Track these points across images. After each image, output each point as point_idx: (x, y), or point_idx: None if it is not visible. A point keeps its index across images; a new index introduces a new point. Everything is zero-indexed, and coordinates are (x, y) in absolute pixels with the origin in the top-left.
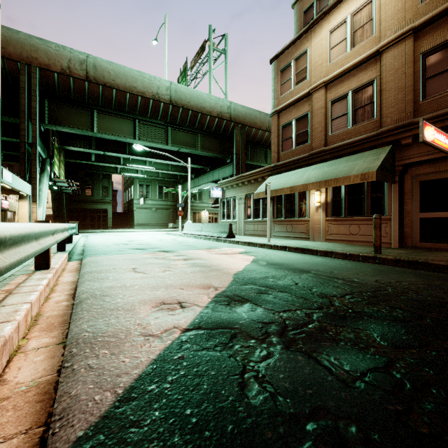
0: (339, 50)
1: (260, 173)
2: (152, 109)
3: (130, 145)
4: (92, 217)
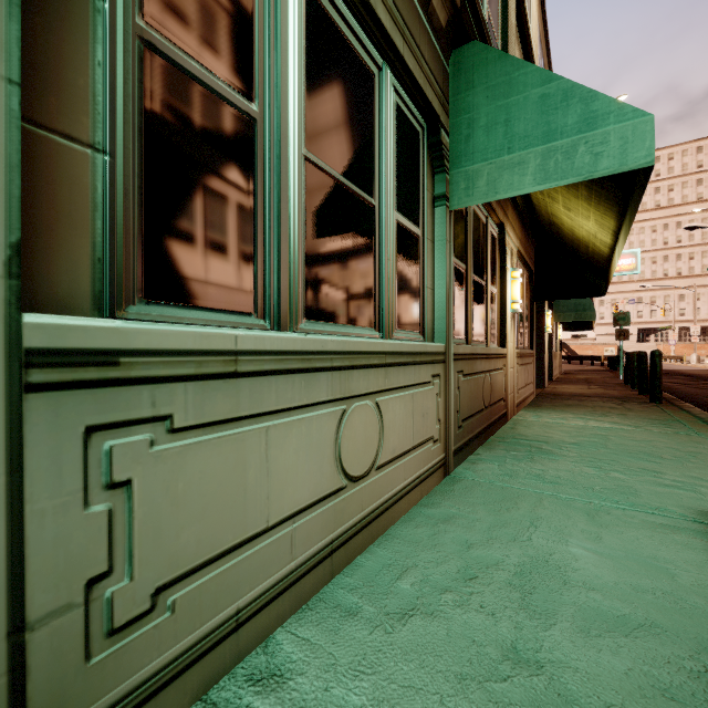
0: None
1: None
2: None
3: None
4: None
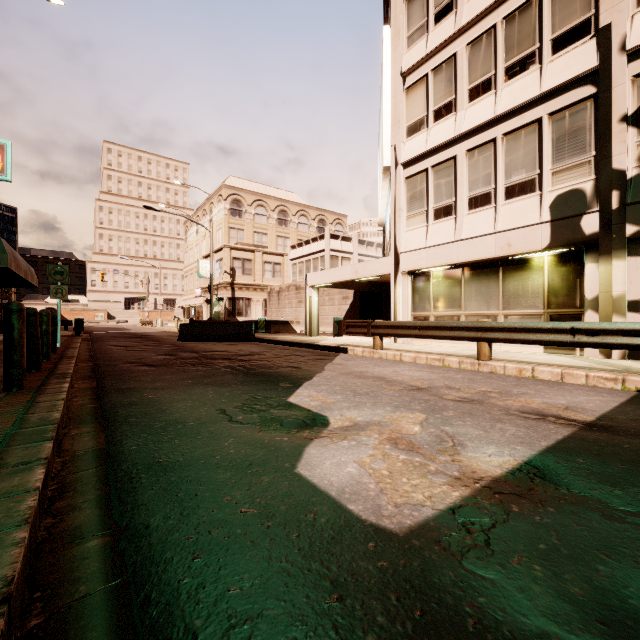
0: None
1: None
2: None
3: None
4: None
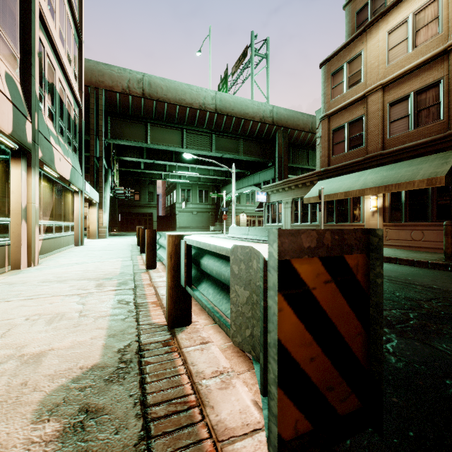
0: (398, 50)
1: (308, 177)
2: (198, 119)
3: (176, 153)
4: (139, 220)
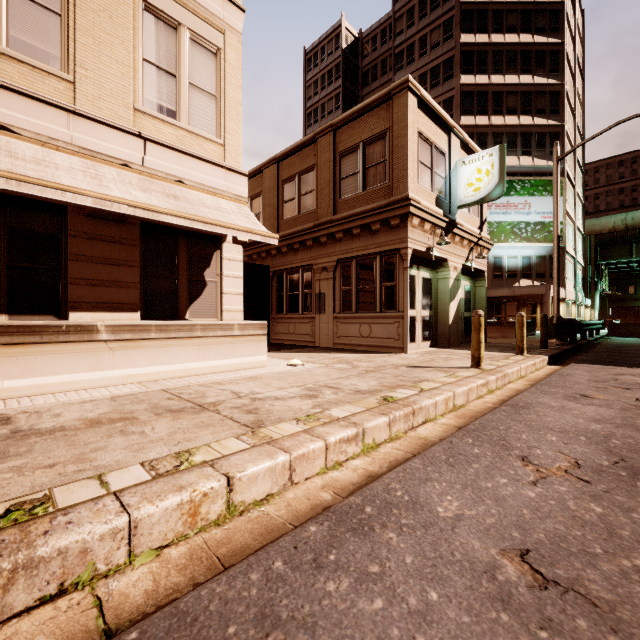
0: None
1: None
2: None
3: None
4: (634, 314)
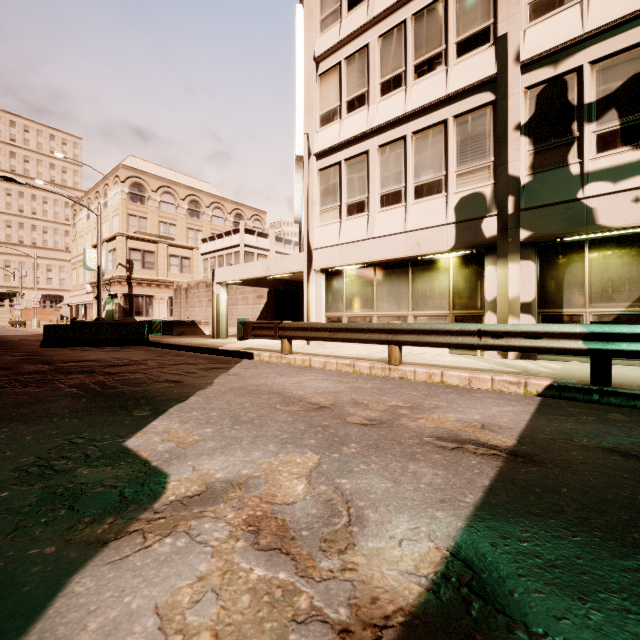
0: None
1: None
2: None
3: None
4: None
